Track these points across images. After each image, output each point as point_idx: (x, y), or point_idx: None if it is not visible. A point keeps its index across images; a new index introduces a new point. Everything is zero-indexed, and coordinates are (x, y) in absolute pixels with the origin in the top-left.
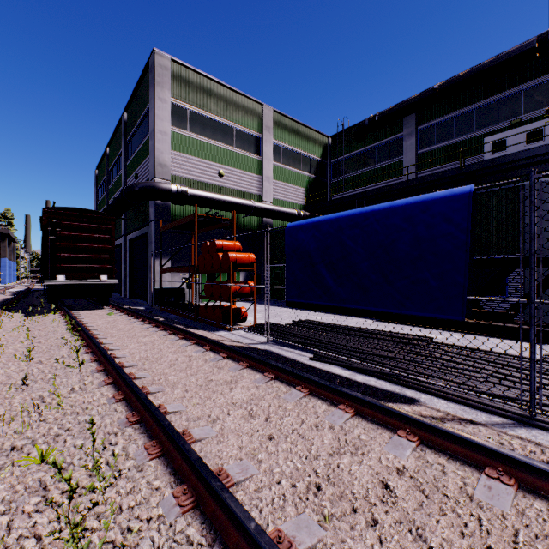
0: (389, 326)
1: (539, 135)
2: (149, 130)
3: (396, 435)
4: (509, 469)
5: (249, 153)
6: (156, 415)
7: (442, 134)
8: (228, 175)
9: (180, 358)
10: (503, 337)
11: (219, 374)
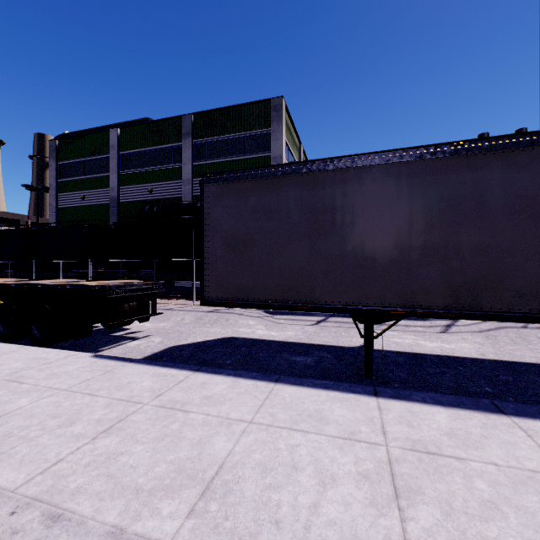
0: None
1: None
2: (271, 154)
3: None
4: None
5: None
6: None
7: None
8: None
9: None
10: None
11: None
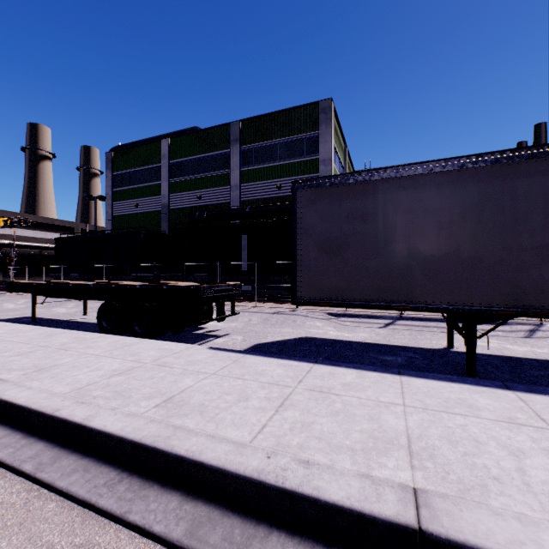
0: None
1: None
2: (320, 157)
3: None
4: None
5: None
6: None
7: None
8: None
9: None
10: None
11: None
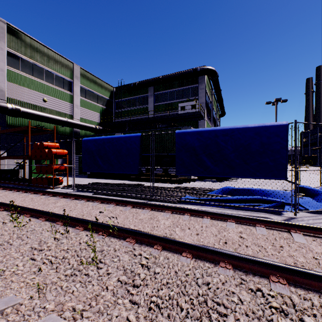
0: (133, 182)
1: (195, 107)
2: None
3: (110, 204)
4: (133, 205)
5: (64, 90)
6: (26, 208)
7: (164, 98)
8: (50, 101)
9: (27, 198)
10: (170, 183)
11: (49, 201)
